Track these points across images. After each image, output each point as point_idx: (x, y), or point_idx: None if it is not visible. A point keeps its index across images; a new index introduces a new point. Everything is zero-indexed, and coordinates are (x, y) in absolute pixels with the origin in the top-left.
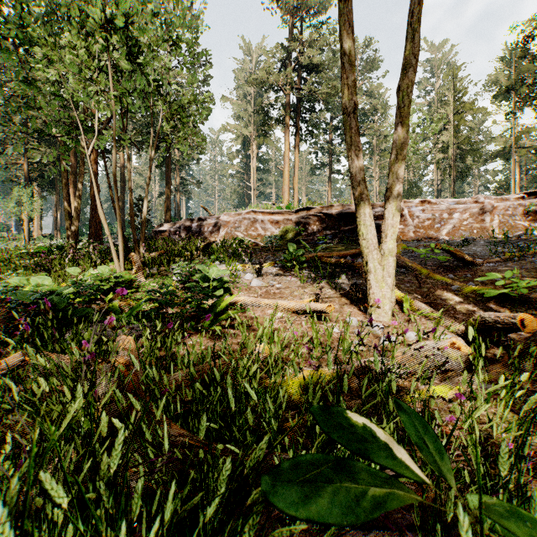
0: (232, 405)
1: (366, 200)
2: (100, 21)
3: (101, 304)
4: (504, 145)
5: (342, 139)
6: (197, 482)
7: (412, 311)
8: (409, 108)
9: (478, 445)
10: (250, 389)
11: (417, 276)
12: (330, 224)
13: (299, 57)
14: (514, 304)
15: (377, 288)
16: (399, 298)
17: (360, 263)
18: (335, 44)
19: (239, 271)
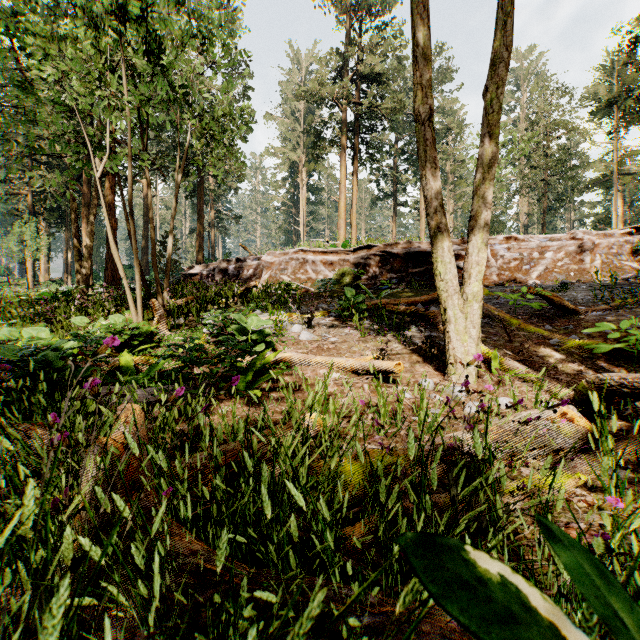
0: (268, 512)
1: (444, 230)
2: (109, 5)
3: (112, 363)
4: (605, 171)
5: (409, 165)
6: (212, 634)
7: (502, 371)
8: (498, 115)
9: (635, 572)
10: (294, 489)
11: (506, 327)
12: (395, 265)
13: (357, 65)
14: (631, 362)
15: (459, 342)
16: (485, 354)
17: (434, 311)
18: (401, 50)
19: (285, 322)
